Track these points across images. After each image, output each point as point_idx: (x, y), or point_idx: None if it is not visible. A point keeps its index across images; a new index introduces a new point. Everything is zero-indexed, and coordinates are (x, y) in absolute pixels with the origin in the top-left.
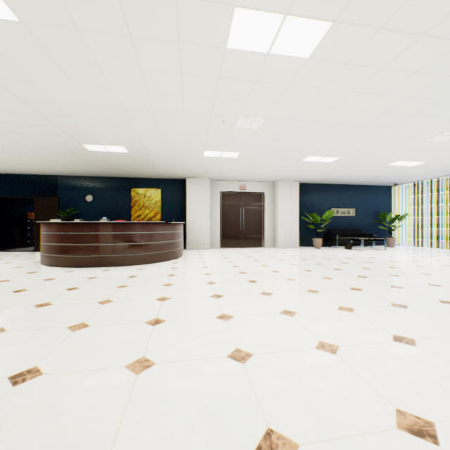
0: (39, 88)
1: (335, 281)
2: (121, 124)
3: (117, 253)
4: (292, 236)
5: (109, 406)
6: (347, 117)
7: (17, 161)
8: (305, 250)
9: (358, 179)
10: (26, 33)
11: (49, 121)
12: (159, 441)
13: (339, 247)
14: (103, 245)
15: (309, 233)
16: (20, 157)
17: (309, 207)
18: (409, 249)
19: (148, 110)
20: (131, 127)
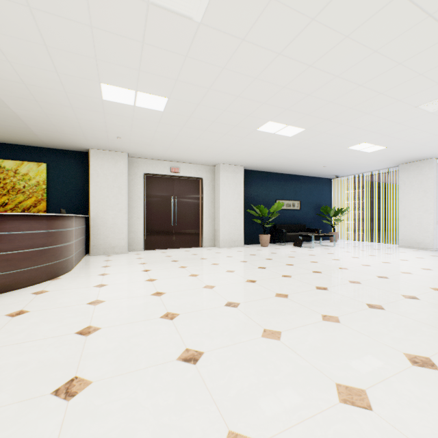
0: None
1: (354, 330)
2: None
3: None
4: (237, 233)
5: None
6: (370, 16)
7: None
8: (253, 250)
9: (306, 168)
10: None
11: None
12: None
13: (285, 243)
14: None
15: (254, 229)
16: None
17: (254, 197)
18: (353, 244)
19: None
20: None
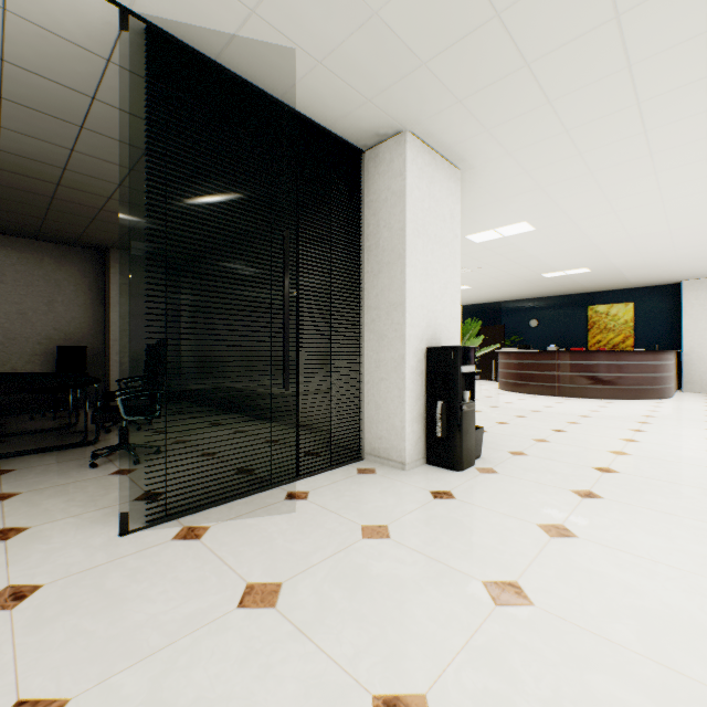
0: (526, 251)
1: None
2: (589, 254)
3: (578, 384)
4: None
5: (613, 444)
6: None
7: (473, 296)
8: None
9: None
10: (535, 232)
11: (520, 266)
12: (646, 455)
13: None
14: (562, 375)
15: None
16: (478, 293)
17: None
18: None
19: (622, 239)
20: (599, 253)
